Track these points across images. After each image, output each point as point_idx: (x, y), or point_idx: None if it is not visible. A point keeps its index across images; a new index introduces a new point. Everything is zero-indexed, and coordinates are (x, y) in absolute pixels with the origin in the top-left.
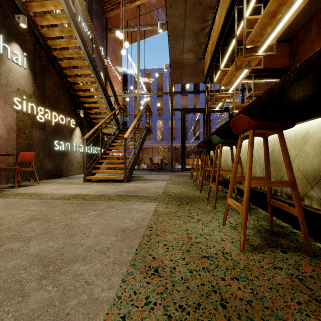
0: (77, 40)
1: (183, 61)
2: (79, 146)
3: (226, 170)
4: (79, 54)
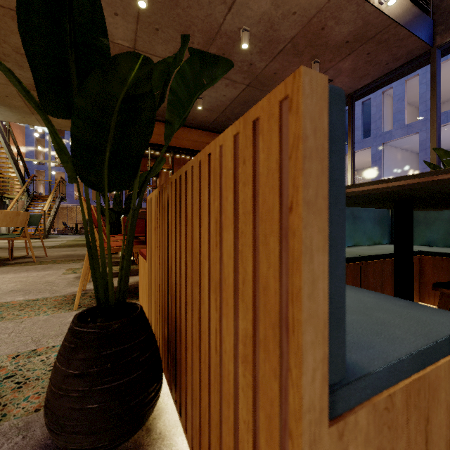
0: (0, 138)
1: None
2: None
3: None
4: None
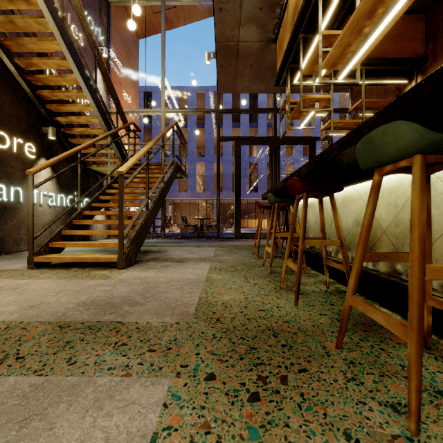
0: None
1: (239, 45)
2: (47, 194)
3: (403, 254)
4: (30, 4)
